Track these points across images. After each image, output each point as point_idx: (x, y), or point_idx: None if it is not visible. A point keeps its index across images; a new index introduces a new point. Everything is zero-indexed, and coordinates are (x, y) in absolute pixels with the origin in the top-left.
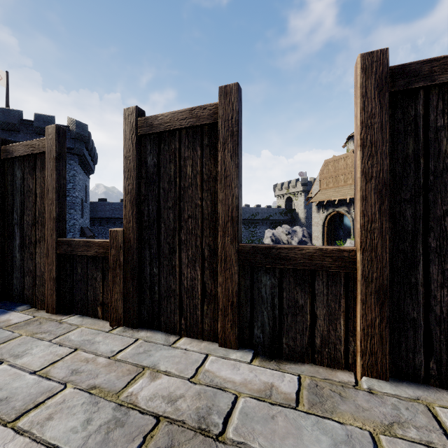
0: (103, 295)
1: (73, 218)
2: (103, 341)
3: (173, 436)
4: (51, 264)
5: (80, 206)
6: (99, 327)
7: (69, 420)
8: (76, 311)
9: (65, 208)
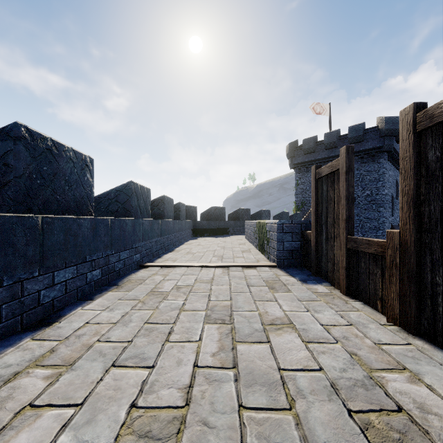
0: (381, 291)
1: (381, 215)
2: (375, 330)
3: (412, 434)
4: (342, 256)
5: (390, 204)
6: (375, 317)
7: (333, 361)
8: (360, 299)
9: (353, 211)
